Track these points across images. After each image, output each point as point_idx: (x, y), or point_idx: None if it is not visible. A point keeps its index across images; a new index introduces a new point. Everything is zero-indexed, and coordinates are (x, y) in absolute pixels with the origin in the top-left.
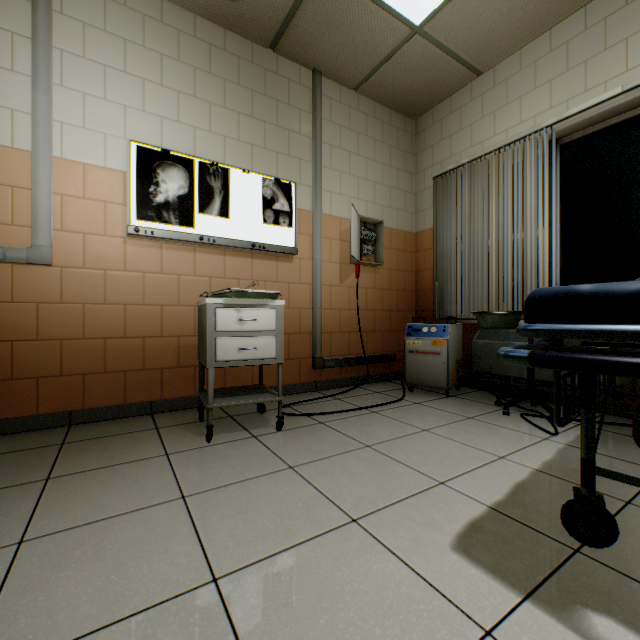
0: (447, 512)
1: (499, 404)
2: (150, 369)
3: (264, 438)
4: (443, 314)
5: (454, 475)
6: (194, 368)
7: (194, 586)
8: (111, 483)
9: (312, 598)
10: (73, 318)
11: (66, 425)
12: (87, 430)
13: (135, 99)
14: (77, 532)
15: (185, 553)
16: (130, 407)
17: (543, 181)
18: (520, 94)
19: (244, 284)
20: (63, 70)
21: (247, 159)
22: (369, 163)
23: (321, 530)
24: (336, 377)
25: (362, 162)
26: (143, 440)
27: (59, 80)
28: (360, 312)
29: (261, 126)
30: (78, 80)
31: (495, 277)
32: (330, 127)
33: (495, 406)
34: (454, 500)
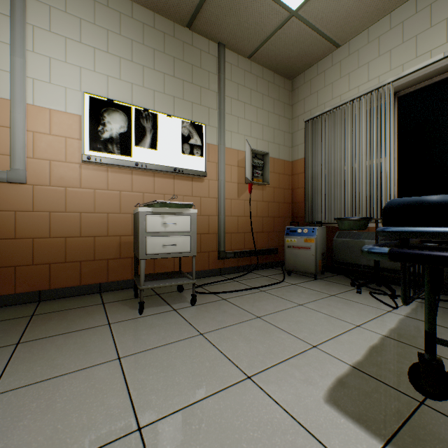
0: (320, 370)
1: (353, 285)
2: (99, 260)
3: (182, 311)
4: (312, 219)
5: (323, 340)
6: (131, 259)
7: (123, 434)
8: (65, 347)
9: (216, 445)
10: (42, 222)
11: (36, 301)
12: (51, 305)
13: (88, 62)
14: (35, 387)
15: (117, 405)
16: (84, 287)
17: (384, 123)
18: (368, 60)
19: (168, 198)
20: (34, 40)
21: (170, 107)
22: (258, 111)
23: (223, 385)
24: (235, 265)
25: (253, 110)
26: (92, 312)
27: (31, 47)
28: (252, 218)
29: (180, 83)
30: (45, 48)
31: (350, 193)
32: (230, 85)
33: (350, 286)
34: (324, 360)
